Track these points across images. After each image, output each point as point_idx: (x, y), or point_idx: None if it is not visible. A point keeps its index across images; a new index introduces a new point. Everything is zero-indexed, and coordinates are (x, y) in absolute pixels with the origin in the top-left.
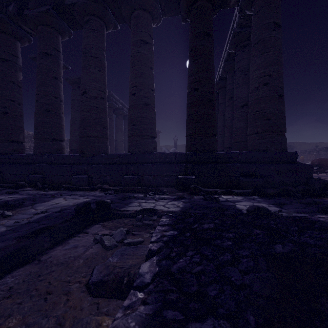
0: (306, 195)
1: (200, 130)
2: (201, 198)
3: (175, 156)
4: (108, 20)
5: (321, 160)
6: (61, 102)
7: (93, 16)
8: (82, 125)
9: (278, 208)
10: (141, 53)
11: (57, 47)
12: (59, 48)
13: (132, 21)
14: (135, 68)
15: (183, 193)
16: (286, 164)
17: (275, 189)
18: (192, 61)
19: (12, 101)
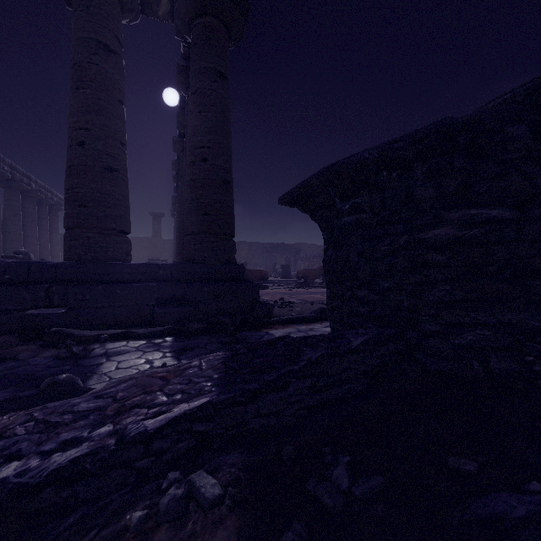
0: (245, 326)
1: (87, 221)
2: (56, 355)
3: (27, 269)
4: None
5: (306, 271)
6: None
7: None
8: None
9: (172, 359)
10: None
11: None
12: None
13: None
14: None
15: (27, 346)
16: (227, 283)
17: (204, 322)
18: (75, 88)
19: None
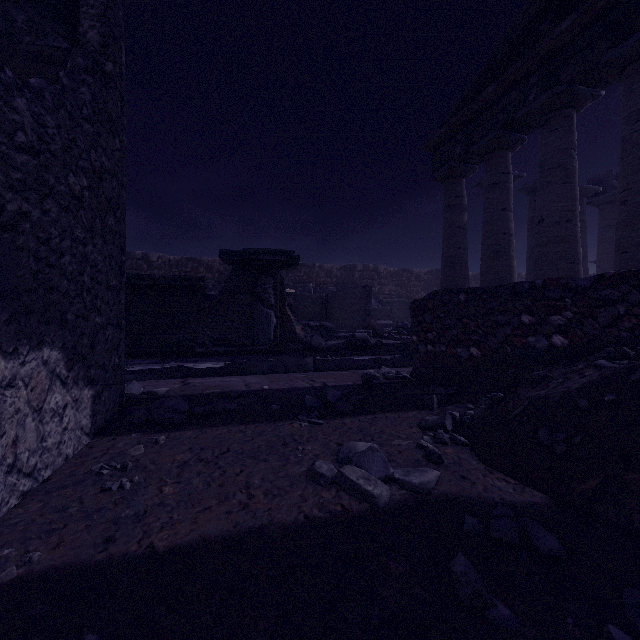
0: None
1: None
2: None
3: None
4: (579, 100)
5: None
6: (510, 237)
7: (553, 112)
8: (537, 265)
9: None
10: (639, 130)
11: (505, 170)
12: (508, 169)
13: (622, 84)
14: (626, 160)
15: None
16: None
17: None
18: None
19: (457, 249)
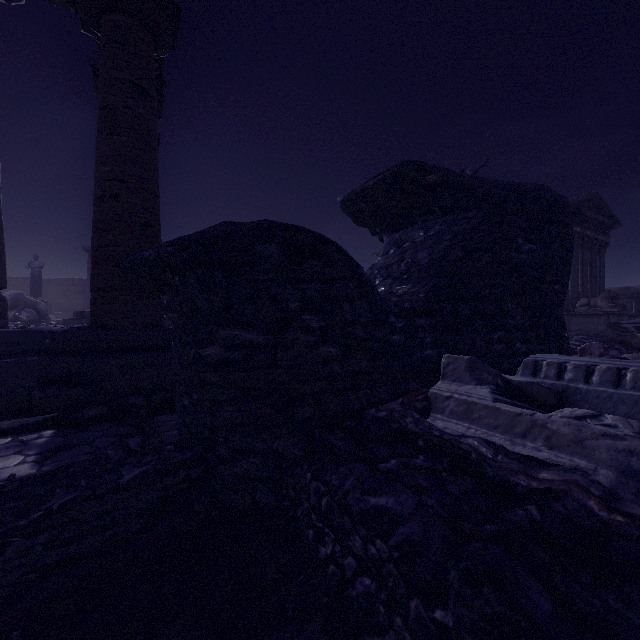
0: (167, 408)
1: None
2: None
3: None
4: None
5: None
6: None
7: None
8: None
9: (31, 465)
10: None
11: None
12: None
13: None
14: None
15: None
16: (145, 353)
17: (105, 407)
18: None
19: None
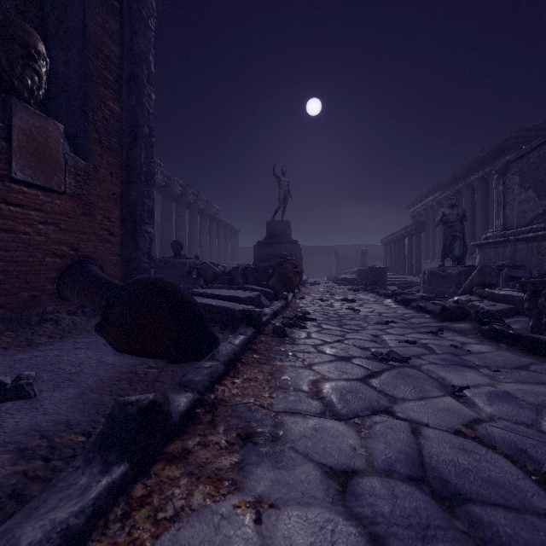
0: None
1: None
2: None
3: None
4: None
5: (230, 267)
6: None
7: None
8: None
9: None
10: None
11: None
12: None
13: None
14: None
15: None
16: None
17: None
18: None
19: None
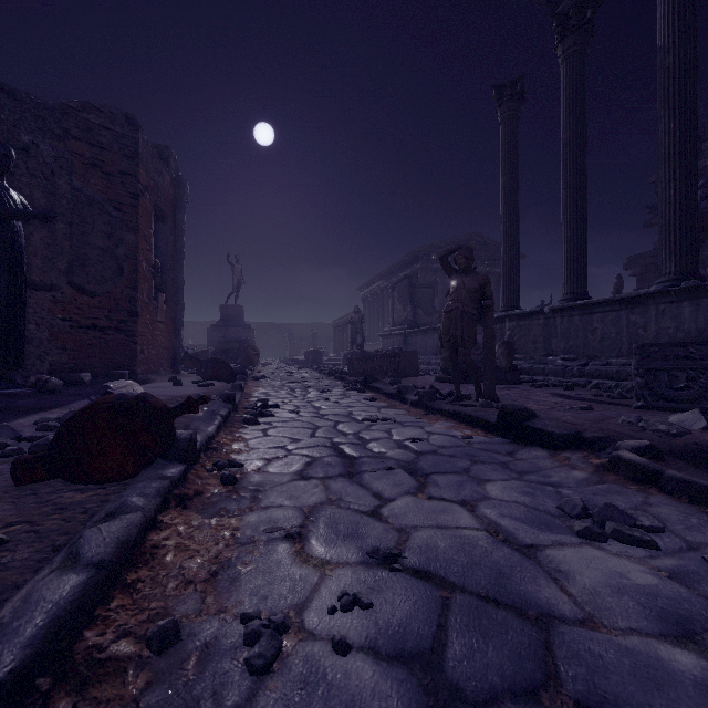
0: None
1: None
2: None
3: None
4: None
5: None
6: None
7: None
8: None
9: None
10: None
11: None
12: None
13: None
14: None
15: None
16: None
17: None
18: None
19: None
